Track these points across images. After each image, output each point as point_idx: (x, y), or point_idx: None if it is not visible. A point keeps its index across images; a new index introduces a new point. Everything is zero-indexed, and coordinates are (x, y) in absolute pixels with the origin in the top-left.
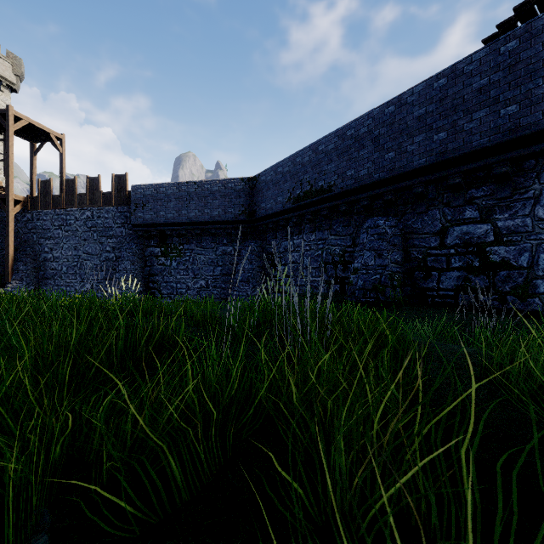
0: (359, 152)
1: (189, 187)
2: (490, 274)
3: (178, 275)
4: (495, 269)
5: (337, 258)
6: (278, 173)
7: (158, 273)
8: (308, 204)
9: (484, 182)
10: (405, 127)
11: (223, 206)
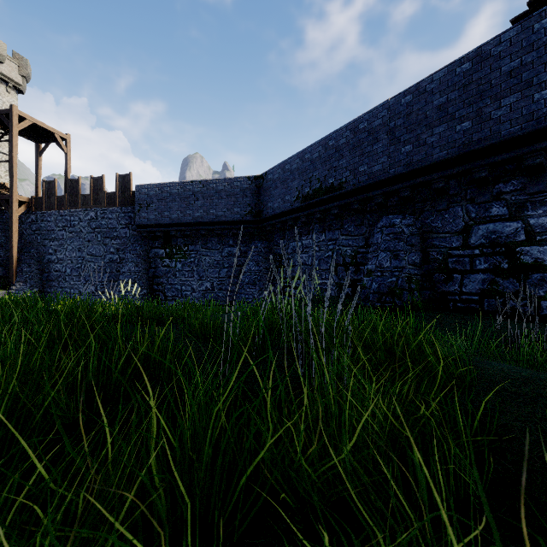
0: (372, 146)
1: (194, 186)
2: (520, 277)
3: (183, 277)
4: (527, 271)
5: (348, 260)
6: (286, 171)
7: (163, 275)
8: (317, 202)
9: (513, 175)
10: (423, 117)
11: (228, 206)
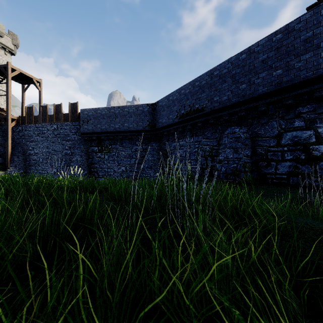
0: (222, 85)
1: (115, 110)
2: (312, 164)
3: (109, 164)
4: (316, 160)
5: (207, 153)
6: (170, 100)
7: (96, 162)
8: (188, 119)
9: (308, 102)
10: (253, 67)
11: (135, 121)
